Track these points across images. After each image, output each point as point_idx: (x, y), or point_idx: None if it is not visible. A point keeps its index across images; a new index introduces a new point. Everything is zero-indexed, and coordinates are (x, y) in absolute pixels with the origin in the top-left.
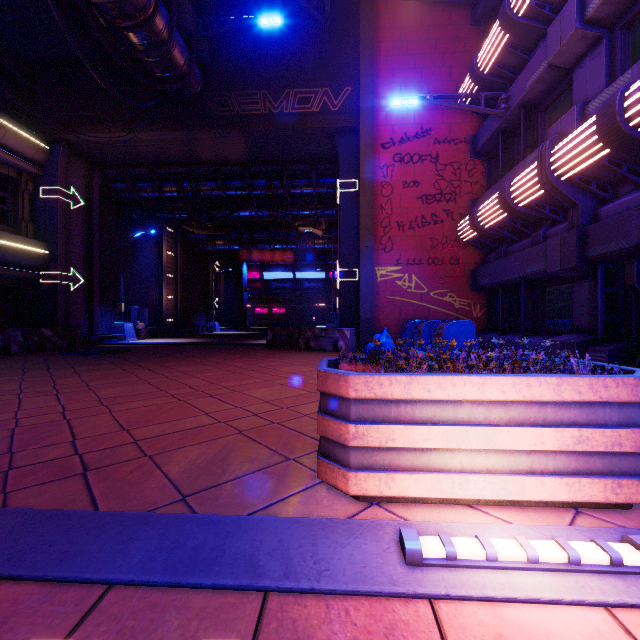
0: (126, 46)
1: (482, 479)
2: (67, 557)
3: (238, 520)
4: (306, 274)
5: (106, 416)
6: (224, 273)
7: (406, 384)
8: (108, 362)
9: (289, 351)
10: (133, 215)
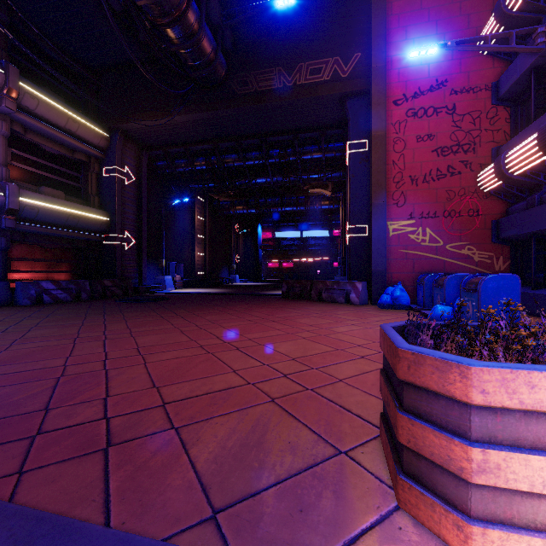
0: (165, 42)
1: None
2: None
3: None
4: (312, 233)
5: (140, 368)
6: (243, 233)
7: None
8: (150, 309)
9: (302, 302)
10: (172, 187)
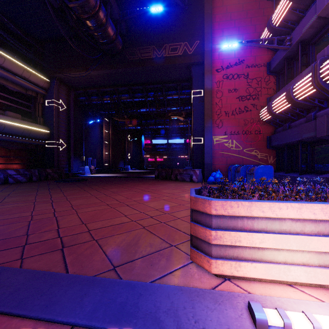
0: (85, 28)
1: (299, 269)
2: (50, 304)
3: (145, 286)
4: (174, 141)
5: (74, 215)
6: (132, 141)
7: (248, 207)
8: (77, 186)
9: (166, 181)
10: (89, 112)
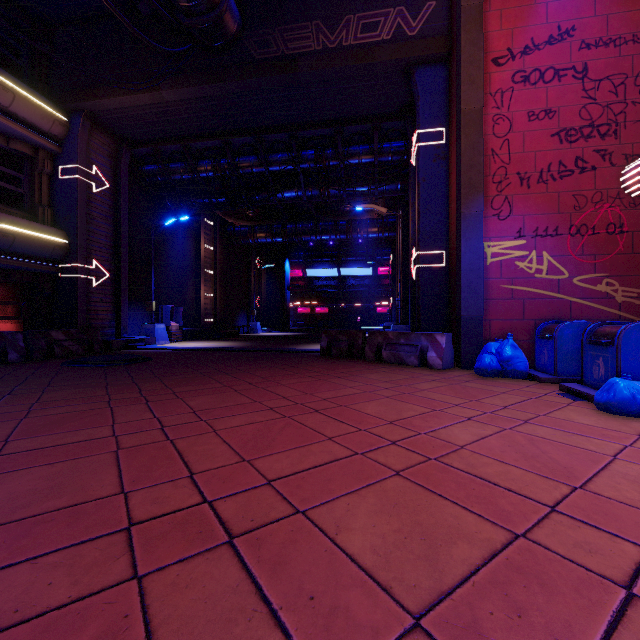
0: None
1: None
2: None
3: None
4: (352, 271)
5: None
6: (266, 270)
7: None
8: (103, 382)
9: (354, 364)
10: (166, 202)
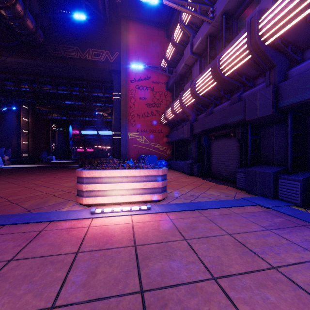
0: None
1: (120, 197)
2: None
3: (46, 212)
4: (104, 132)
5: None
6: (58, 130)
7: (100, 172)
8: None
9: None
10: (1, 98)
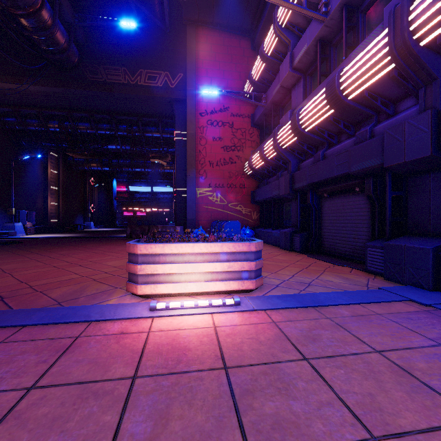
0: (18, 25)
1: (193, 284)
2: (2, 321)
3: (85, 306)
4: (160, 189)
5: (9, 277)
6: (98, 186)
7: (162, 247)
8: (4, 250)
9: None
10: (22, 142)
